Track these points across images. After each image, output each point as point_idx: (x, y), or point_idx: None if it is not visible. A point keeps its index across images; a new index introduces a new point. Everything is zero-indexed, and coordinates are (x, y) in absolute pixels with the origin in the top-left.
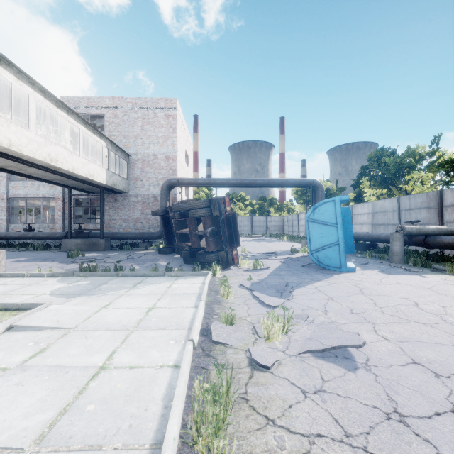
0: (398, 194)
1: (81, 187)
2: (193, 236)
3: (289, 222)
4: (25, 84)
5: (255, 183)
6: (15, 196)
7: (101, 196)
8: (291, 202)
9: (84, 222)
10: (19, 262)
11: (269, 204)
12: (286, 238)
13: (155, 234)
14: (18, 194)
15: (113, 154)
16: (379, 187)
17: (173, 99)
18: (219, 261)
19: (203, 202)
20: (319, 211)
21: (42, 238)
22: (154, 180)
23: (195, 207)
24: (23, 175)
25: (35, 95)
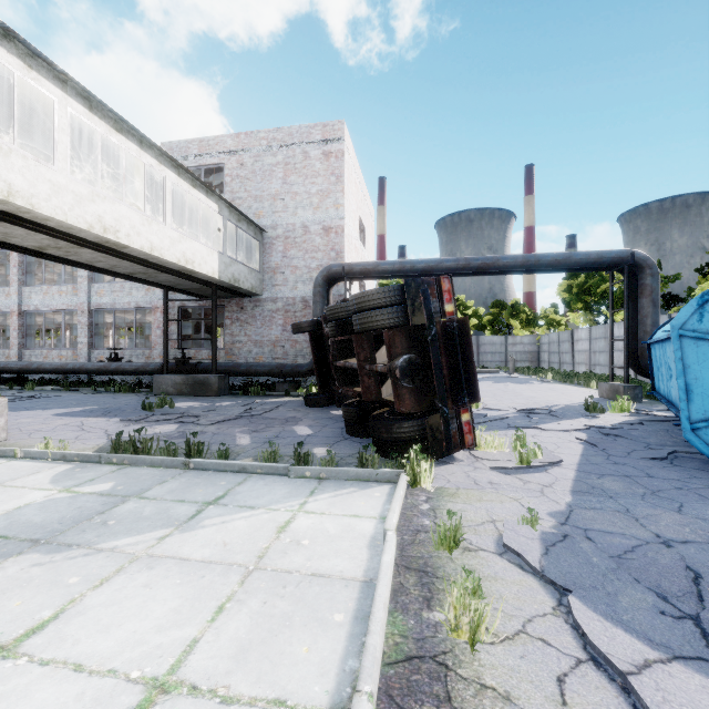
0: None
1: (184, 287)
2: (365, 374)
3: (551, 345)
4: (47, 79)
5: (495, 265)
6: (99, 306)
7: (212, 301)
8: (555, 309)
9: (198, 346)
10: (61, 417)
11: (510, 314)
12: (553, 376)
13: (303, 367)
14: (103, 302)
15: (237, 231)
16: None
17: (336, 123)
18: (426, 439)
19: (387, 292)
20: None
21: (130, 373)
22: (304, 271)
23: (366, 305)
24: (80, 265)
25: (68, 103)
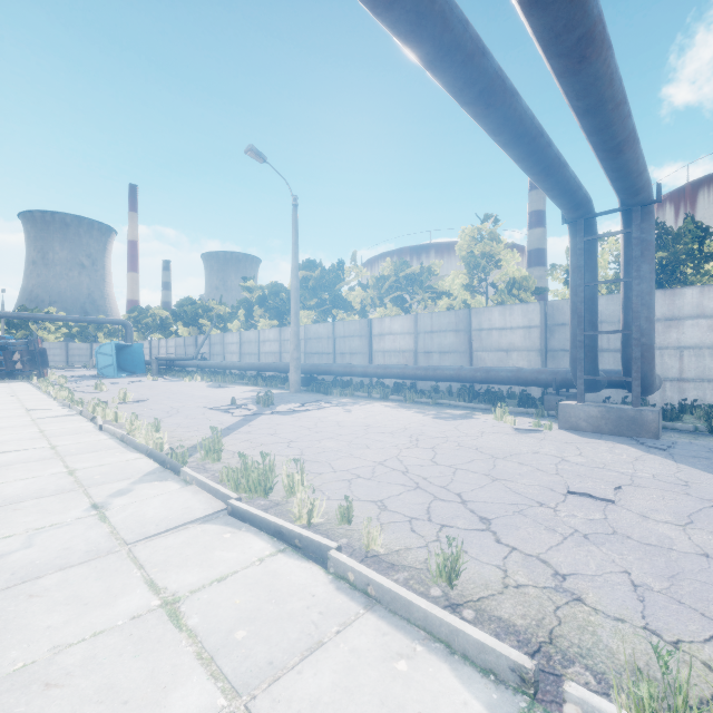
0: (196, 333)
1: None
2: (9, 362)
3: None
4: None
5: (65, 319)
6: None
7: None
8: None
9: None
10: None
11: (96, 328)
12: None
13: None
14: None
15: None
16: (185, 327)
17: None
18: (34, 376)
19: (23, 342)
20: (104, 348)
21: None
22: None
23: (16, 345)
24: None
25: None
